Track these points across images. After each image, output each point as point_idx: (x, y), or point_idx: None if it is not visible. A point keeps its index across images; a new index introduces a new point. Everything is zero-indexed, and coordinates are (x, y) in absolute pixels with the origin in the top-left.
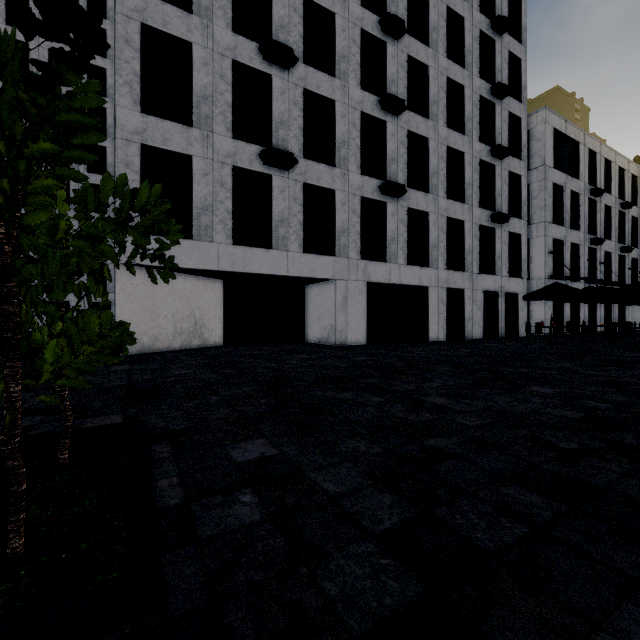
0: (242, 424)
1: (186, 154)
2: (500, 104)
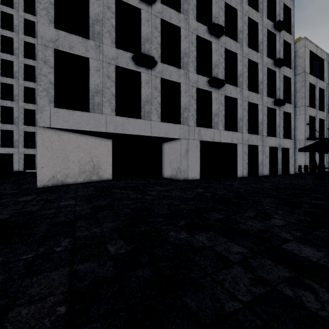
0: (53, 325)
1: (85, 57)
2: (279, 35)
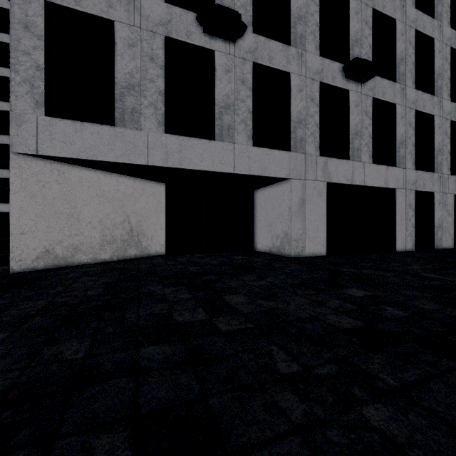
0: None
1: (106, 19)
2: None
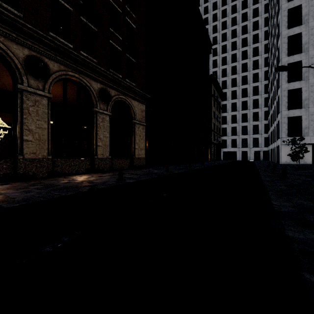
0: None
1: (300, 116)
2: None
